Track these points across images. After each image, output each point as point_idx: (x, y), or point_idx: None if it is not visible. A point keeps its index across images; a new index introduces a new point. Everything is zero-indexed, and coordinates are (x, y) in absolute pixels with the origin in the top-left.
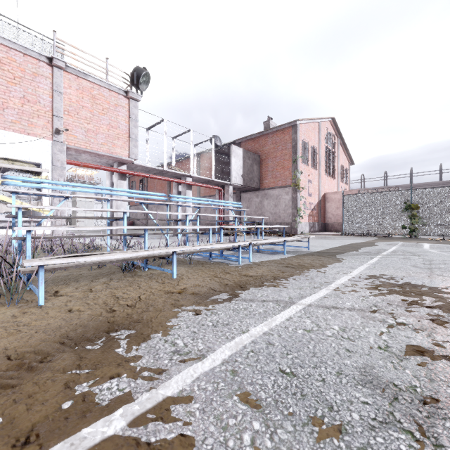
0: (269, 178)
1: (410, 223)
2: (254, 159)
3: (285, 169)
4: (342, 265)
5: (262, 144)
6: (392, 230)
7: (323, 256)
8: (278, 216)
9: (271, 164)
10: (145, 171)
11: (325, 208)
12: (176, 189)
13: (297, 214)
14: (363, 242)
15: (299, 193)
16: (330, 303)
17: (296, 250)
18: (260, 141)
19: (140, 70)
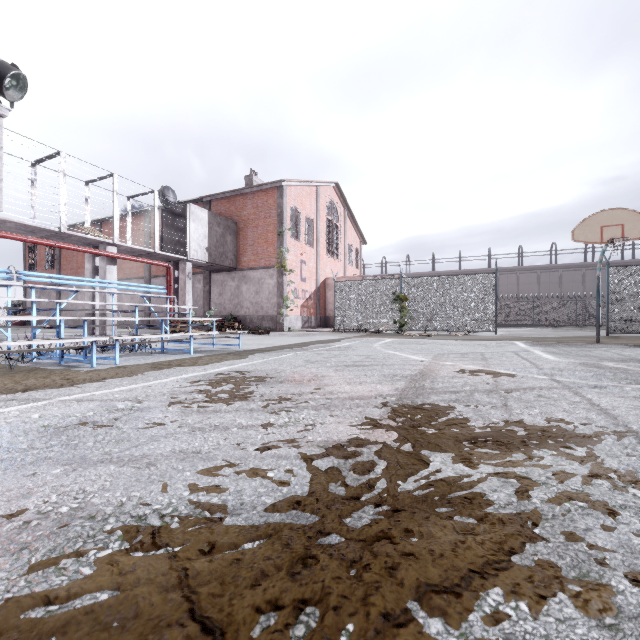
0: (249, 254)
1: (400, 316)
2: (227, 226)
3: (269, 244)
4: (228, 362)
5: (240, 207)
6: (384, 324)
7: (238, 354)
8: (260, 307)
9: (251, 235)
10: (27, 232)
11: (327, 298)
12: (91, 263)
13: (284, 304)
14: (336, 338)
15: (286, 277)
16: (95, 397)
17: (222, 349)
18: (237, 203)
19: (5, 67)
